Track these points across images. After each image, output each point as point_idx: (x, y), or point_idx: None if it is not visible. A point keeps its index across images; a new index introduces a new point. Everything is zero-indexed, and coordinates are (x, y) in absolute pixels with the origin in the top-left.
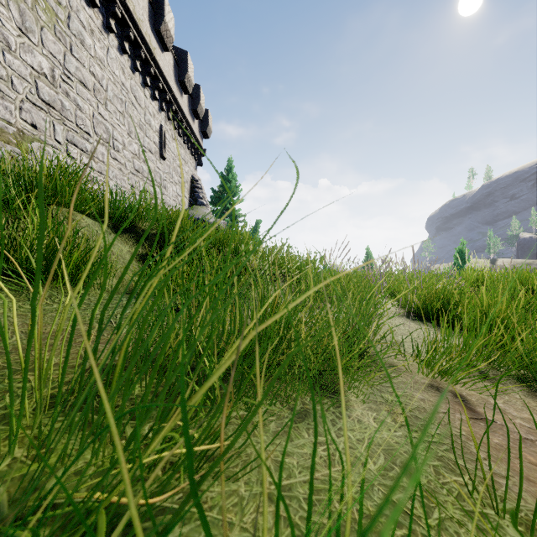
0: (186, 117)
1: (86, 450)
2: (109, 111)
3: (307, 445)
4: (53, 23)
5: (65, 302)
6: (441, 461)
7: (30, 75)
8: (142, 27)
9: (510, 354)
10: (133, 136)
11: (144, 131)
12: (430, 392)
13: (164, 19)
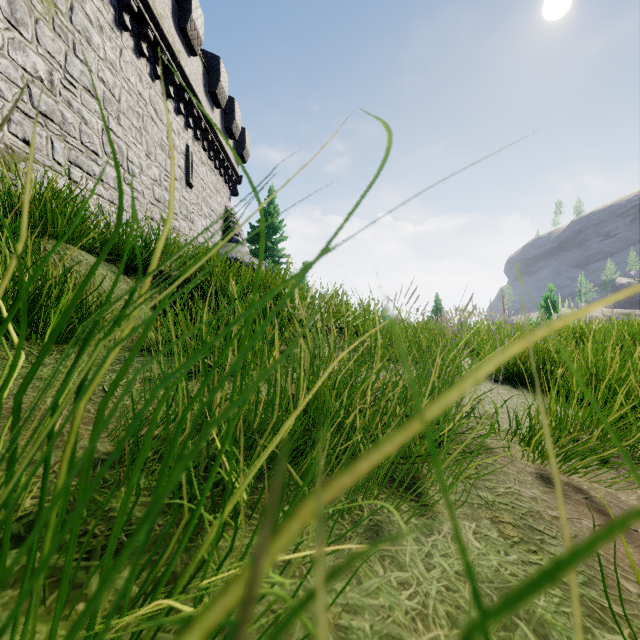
0: (218, 136)
1: (7, 631)
2: (123, 126)
3: (383, 588)
4: (51, 16)
5: (46, 363)
6: (582, 604)
7: (22, 79)
8: (163, 24)
9: (637, 431)
10: (153, 158)
11: (167, 152)
12: (541, 486)
13: (191, 16)
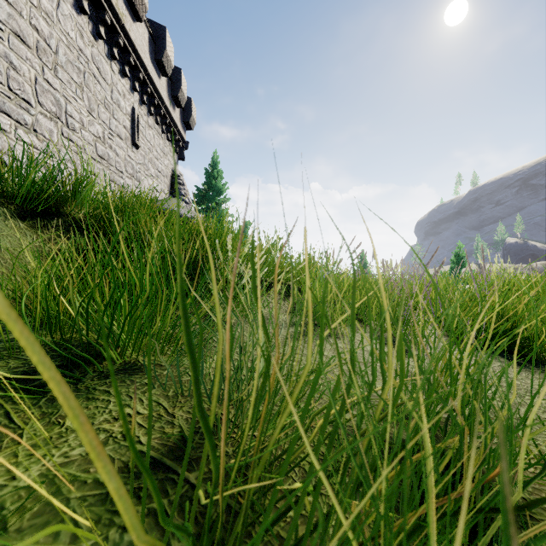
0: (165, 102)
1: None
2: (60, 79)
3: None
4: None
5: None
6: None
7: None
8: None
9: None
10: (96, 115)
11: (111, 111)
12: None
13: None
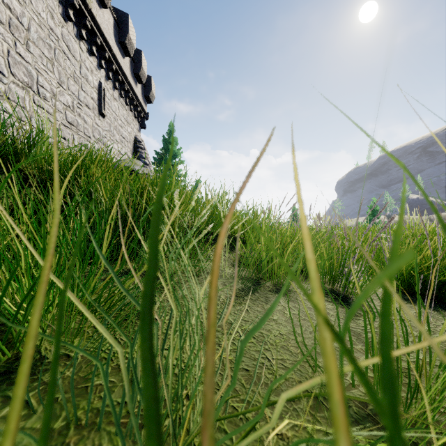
0: (128, 78)
1: None
2: (32, 53)
3: None
4: None
5: None
6: None
7: None
8: None
9: None
10: (66, 87)
11: (80, 84)
12: None
13: None
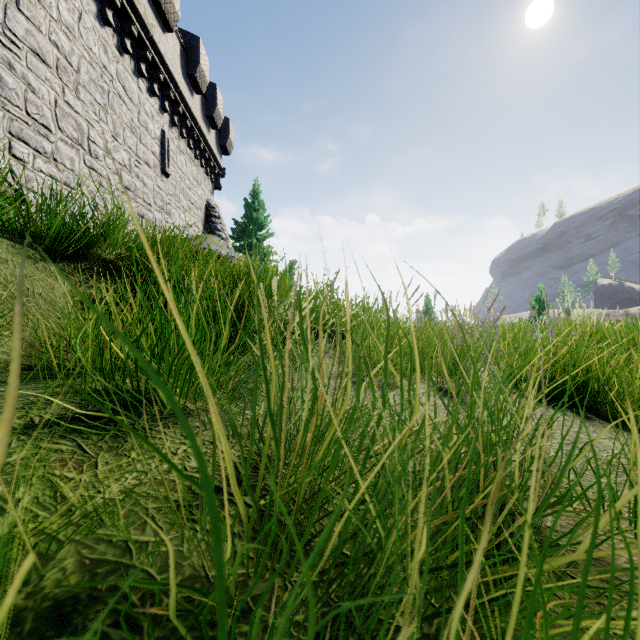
0: (198, 123)
1: None
2: (82, 100)
3: None
4: None
5: None
6: None
7: None
8: None
9: None
10: (121, 140)
11: (138, 135)
12: None
13: None
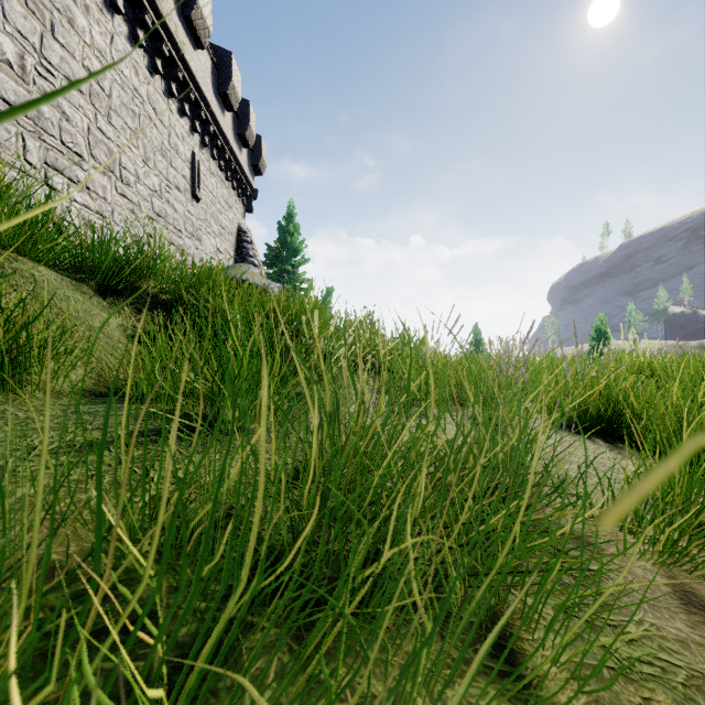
0: (230, 143)
1: None
2: (114, 126)
3: None
4: None
5: None
6: None
7: None
8: (164, 10)
9: None
10: (152, 165)
11: (168, 159)
12: (682, 611)
13: (197, 2)
